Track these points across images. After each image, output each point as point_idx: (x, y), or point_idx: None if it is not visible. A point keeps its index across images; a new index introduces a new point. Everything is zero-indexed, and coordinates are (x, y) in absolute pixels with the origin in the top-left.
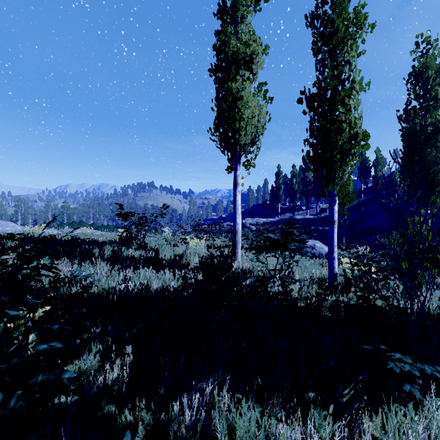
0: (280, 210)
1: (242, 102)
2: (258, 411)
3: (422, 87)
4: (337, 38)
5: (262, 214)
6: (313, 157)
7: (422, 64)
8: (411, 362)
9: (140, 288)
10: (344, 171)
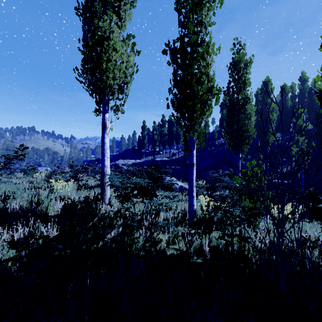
0: (145, 154)
1: (109, 44)
2: None
3: (237, 73)
4: None
5: (132, 156)
6: (177, 104)
7: (237, 57)
8: None
9: None
10: (202, 120)
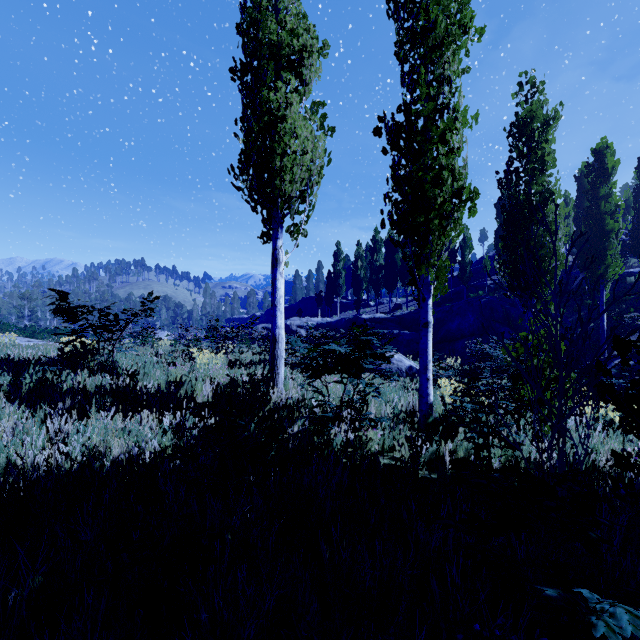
0: (340, 306)
1: (286, 126)
2: None
3: (527, 143)
4: (435, 38)
5: (315, 311)
6: (399, 221)
7: (527, 111)
8: None
9: (78, 460)
10: (444, 246)
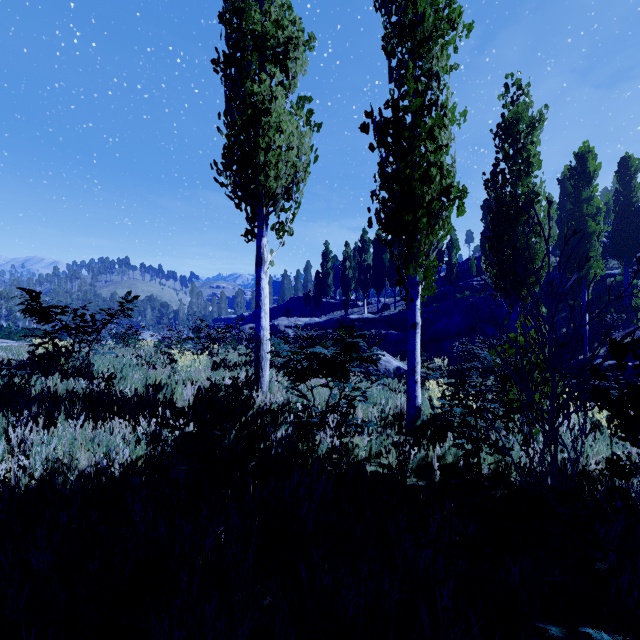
0: (329, 306)
1: (270, 120)
2: None
3: (513, 145)
4: (423, 32)
5: (304, 311)
6: (387, 219)
7: (513, 113)
8: None
9: (37, 476)
10: (432, 245)
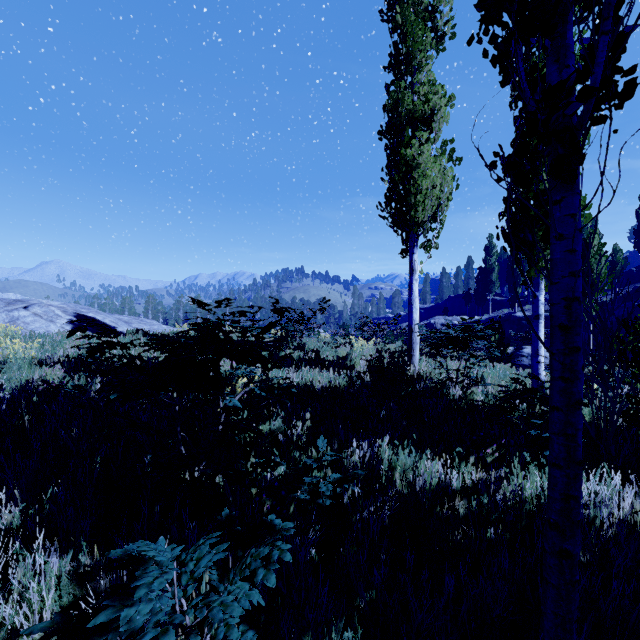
0: (493, 304)
1: (419, 172)
2: (412, 457)
3: None
4: None
5: (464, 310)
6: None
7: None
8: (539, 422)
9: (306, 382)
10: None
